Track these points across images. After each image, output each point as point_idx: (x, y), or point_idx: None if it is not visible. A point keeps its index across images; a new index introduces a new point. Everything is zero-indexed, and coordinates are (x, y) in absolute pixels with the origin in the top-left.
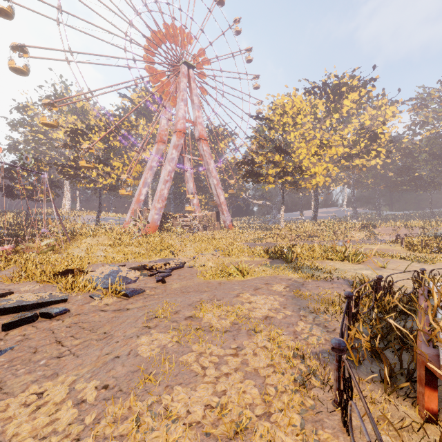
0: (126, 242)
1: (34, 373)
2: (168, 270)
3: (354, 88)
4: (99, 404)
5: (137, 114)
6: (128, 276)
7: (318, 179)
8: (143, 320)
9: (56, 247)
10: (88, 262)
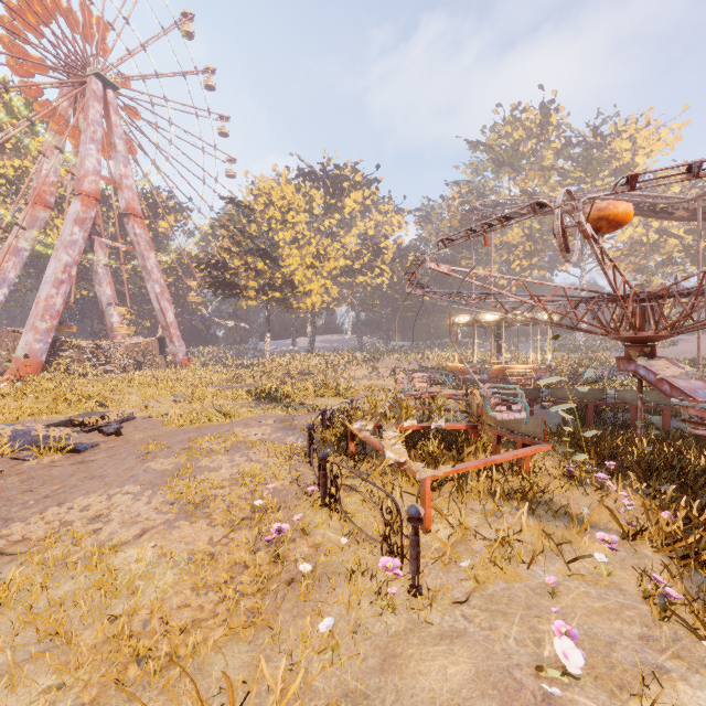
0: None
1: (34, 507)
2: (115, 423)
3: (357, 186)
4: (146, 490)
5: None
6: (54, 434)
7: (314, 298)
8: (133, 458)
9: None
10: None
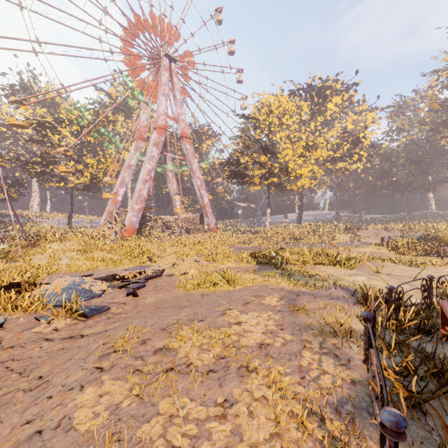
0: (97, 247)
1: None
2: (143, 280)
3: (337, 92)
4: None
5: (114, 109)
6: (92, 289)
7: (303, 181)
8: (96, 356)
9: (12, 254)
10: (47, 272)
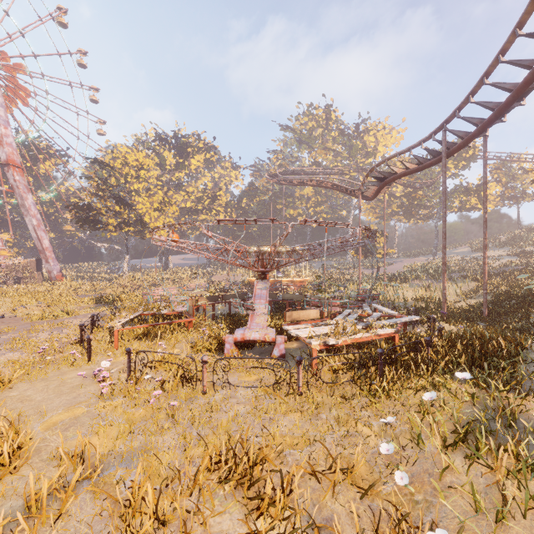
0: None
1: None
2: None
3: (201, 150)
4: None
5: None
6: None
7: (162, 231)
8: None
9: None
10: None
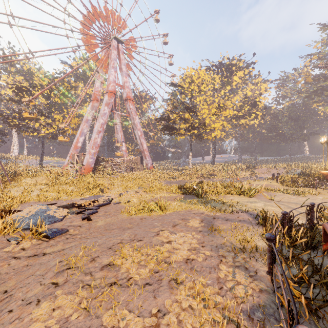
0: (61, 182)
1: None
2: (96, 207)
3: (240, 68)
4: None
5: (76, 78)
6: (55, 215)
7: (216, 132)
8: (53, 272)
9: None
10: (21, 201)
